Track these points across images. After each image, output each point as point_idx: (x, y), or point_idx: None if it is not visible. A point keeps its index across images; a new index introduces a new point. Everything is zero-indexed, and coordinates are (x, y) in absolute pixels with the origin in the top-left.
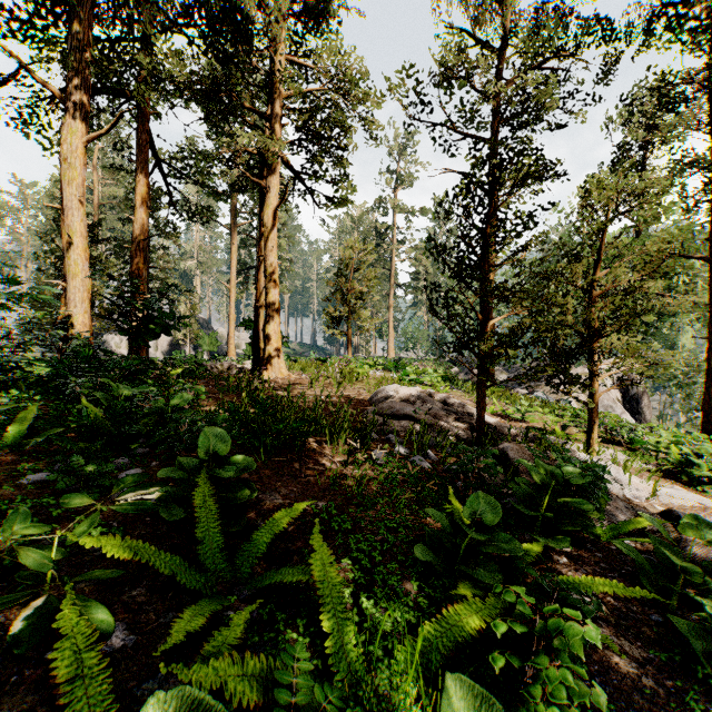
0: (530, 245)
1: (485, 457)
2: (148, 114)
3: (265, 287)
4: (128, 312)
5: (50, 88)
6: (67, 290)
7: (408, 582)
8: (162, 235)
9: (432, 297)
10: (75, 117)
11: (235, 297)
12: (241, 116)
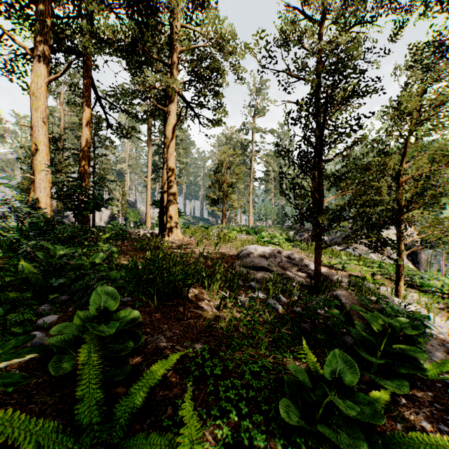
0: (357, 142)
1: (329, 307)
2: (91, 65)
3: (167, 179)
4: (72, 195)
5: (23, 46)
6: (35, 181)
7: (272, 437)
8: (103, 146)
9: (282, 183)
10: (40, 65)
11: (150, 187)
12: (151, 64)
